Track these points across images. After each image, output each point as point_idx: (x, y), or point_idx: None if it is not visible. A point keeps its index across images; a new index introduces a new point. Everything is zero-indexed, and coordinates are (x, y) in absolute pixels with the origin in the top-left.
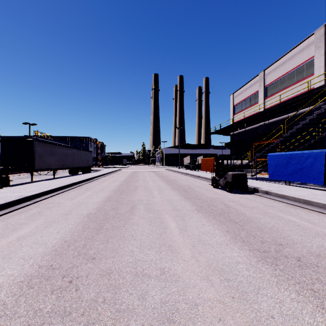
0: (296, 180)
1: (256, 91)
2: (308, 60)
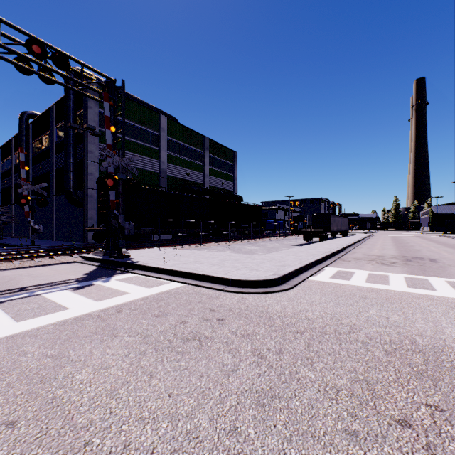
0: None
1: None
2: None
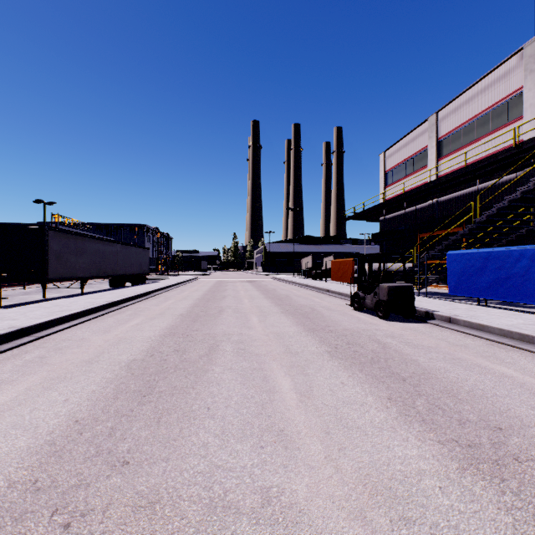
0: (498, 298)
1: (423, 148)
2: (513, 93)
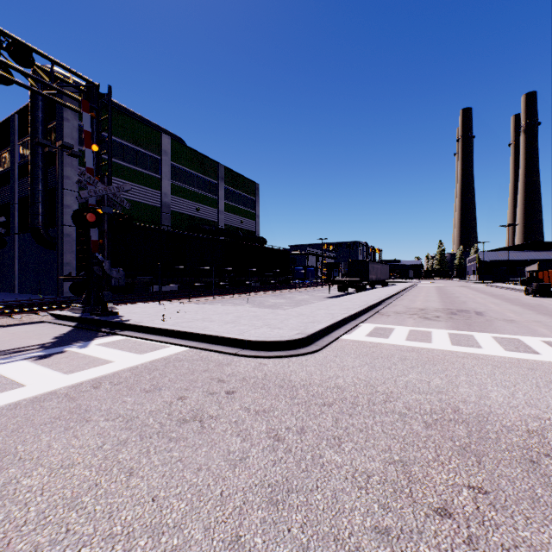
0: None
1: None
2: None
